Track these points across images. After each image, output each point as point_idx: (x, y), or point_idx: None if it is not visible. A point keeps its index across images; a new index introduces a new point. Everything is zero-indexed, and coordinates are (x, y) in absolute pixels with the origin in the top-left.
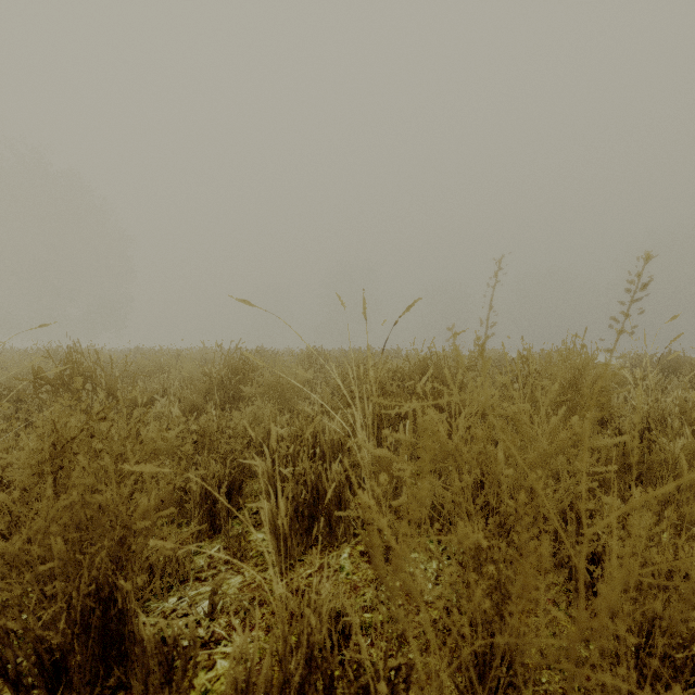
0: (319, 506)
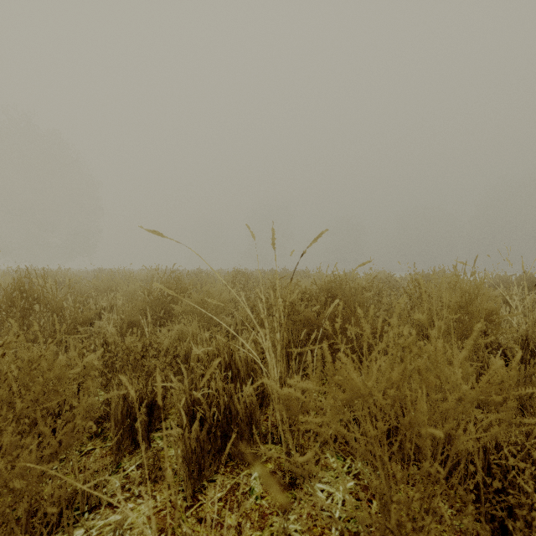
0: (232, 425)
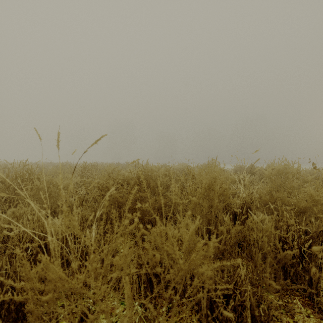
0: None
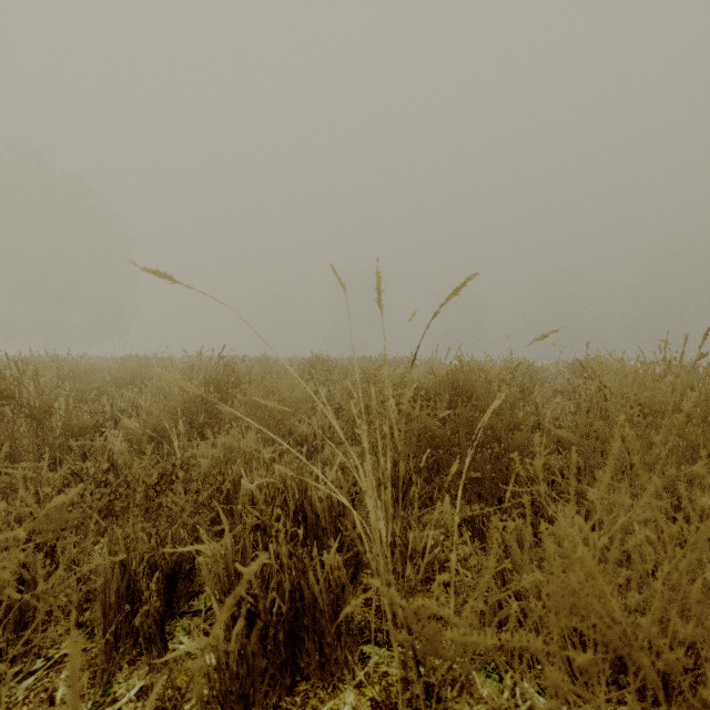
0: (305, 619)
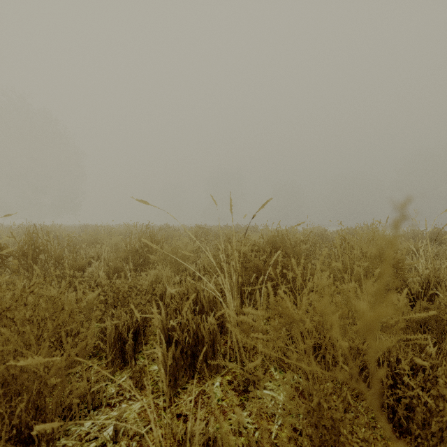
0: (199, 347)
